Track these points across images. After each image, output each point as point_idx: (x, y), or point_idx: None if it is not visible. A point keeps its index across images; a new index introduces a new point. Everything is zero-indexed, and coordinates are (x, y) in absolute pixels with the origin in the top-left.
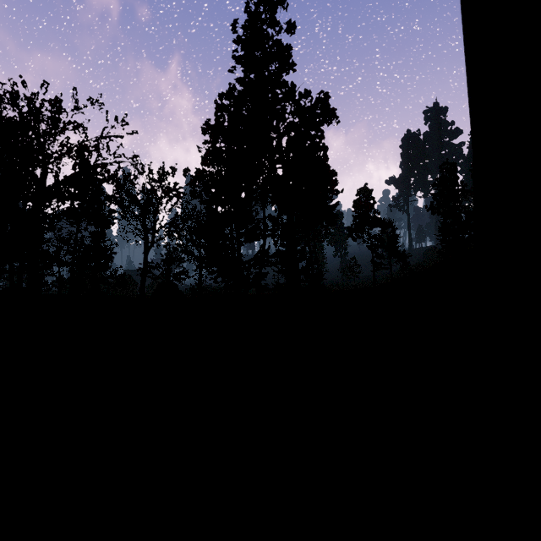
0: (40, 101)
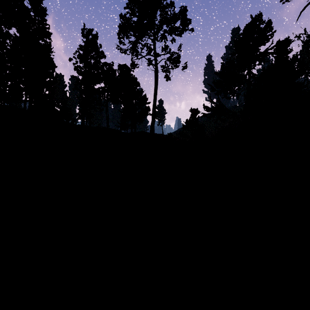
0: (308, 50)
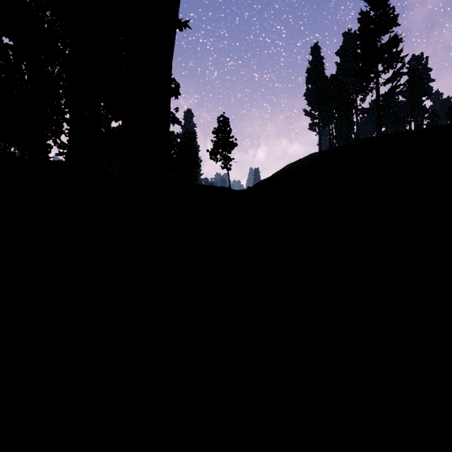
0: None
